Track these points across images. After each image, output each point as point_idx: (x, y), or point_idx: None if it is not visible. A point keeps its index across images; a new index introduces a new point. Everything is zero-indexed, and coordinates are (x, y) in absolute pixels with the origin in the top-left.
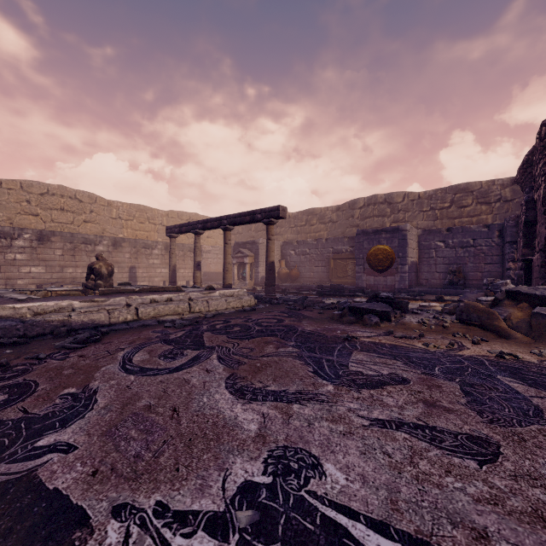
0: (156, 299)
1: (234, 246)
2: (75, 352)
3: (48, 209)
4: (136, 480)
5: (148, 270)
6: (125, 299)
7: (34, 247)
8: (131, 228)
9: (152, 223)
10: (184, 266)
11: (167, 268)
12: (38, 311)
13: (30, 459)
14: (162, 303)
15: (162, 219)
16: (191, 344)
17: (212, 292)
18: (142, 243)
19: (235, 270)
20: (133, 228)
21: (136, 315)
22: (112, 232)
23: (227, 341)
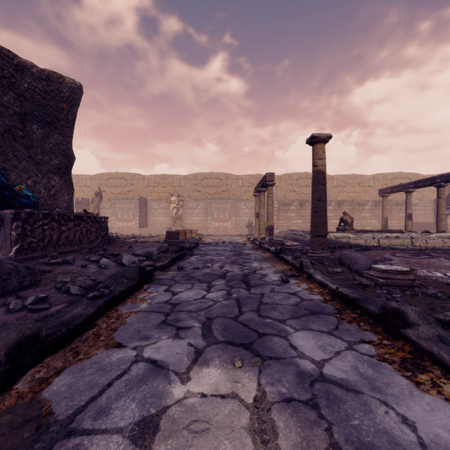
0: (388, 236)
1: (446, 197)
2: (364, 252)
3: (299, 187)
4: (424, 268)
5: (361, 221)
6: (371, 235)
7: (298, 209)
8: (346, 192)
9: (361, 186)
10: (390, 218)
11: (376, 219)
12: (336, 237)
13: (387, 263)
14: (392, 238)
15: (369, 182)
16: (423, 254)
17: (428, 234)
18: (356, 202)
19: (447, 220)
20: (347, 191)
21: (378, 243)
22: (333, 196)
23: (448, 256)
